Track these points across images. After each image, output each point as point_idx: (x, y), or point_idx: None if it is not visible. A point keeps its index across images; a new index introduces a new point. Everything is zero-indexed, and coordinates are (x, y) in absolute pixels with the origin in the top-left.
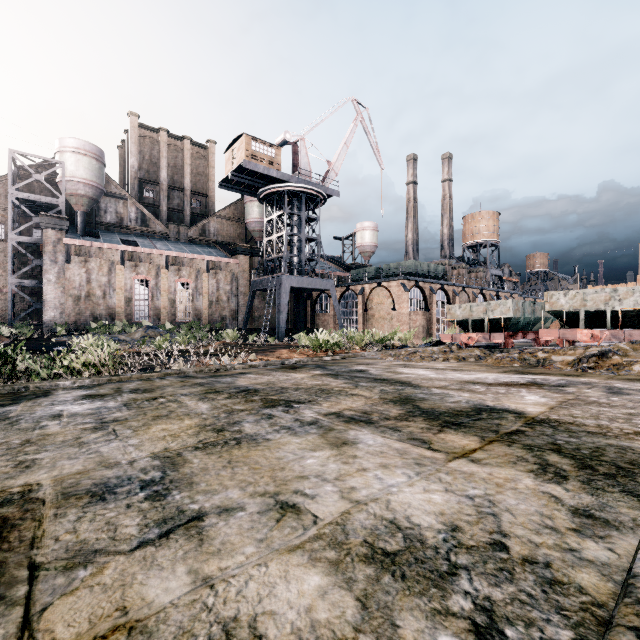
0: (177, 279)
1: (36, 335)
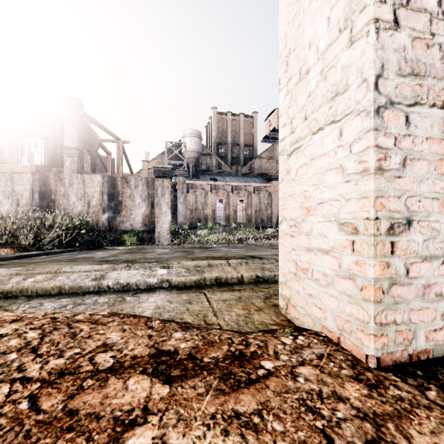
0: (237, 198)
1: (177, 229)
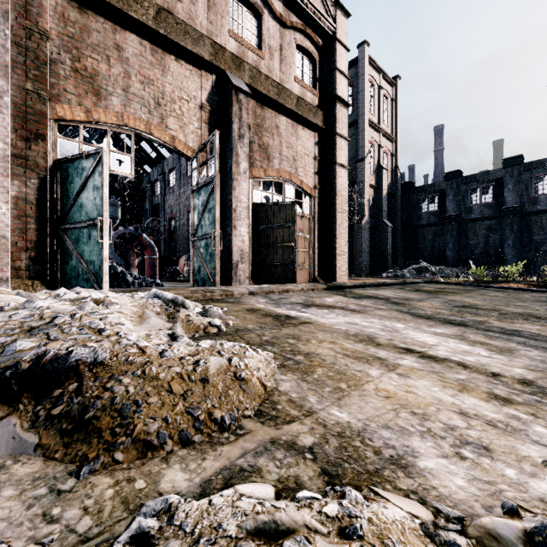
0: None
1: None
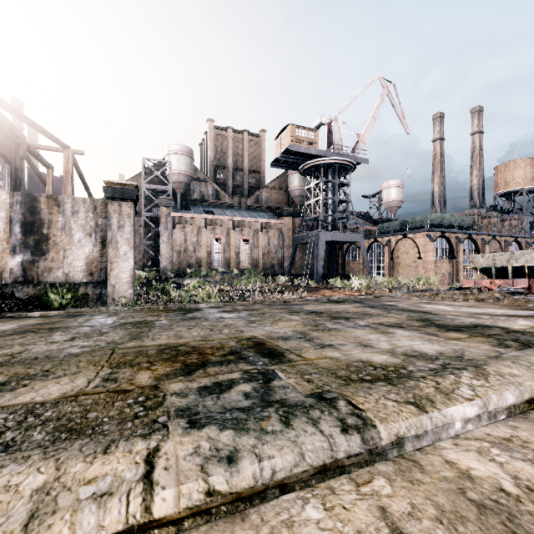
0: (240, 237)
1: (158, 277)
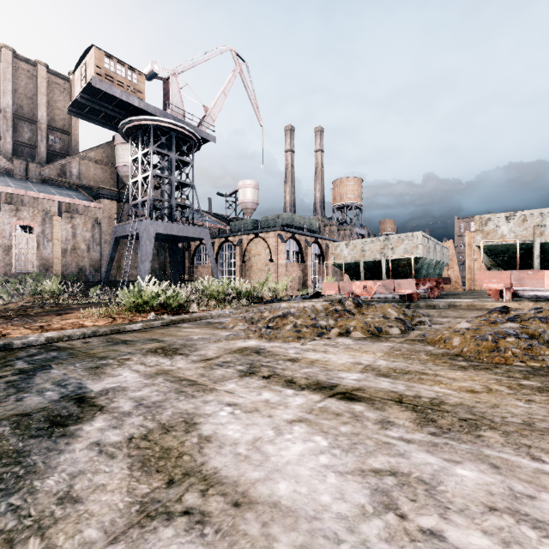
0: (14, 221)
1: None
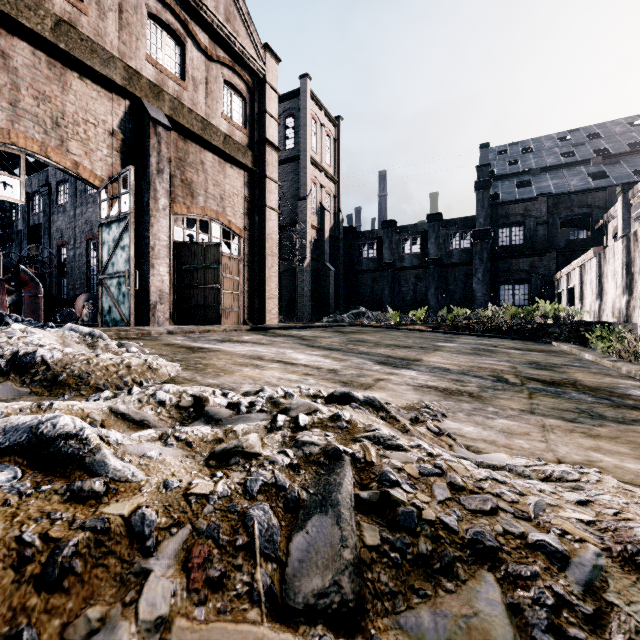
0: None
1: None
